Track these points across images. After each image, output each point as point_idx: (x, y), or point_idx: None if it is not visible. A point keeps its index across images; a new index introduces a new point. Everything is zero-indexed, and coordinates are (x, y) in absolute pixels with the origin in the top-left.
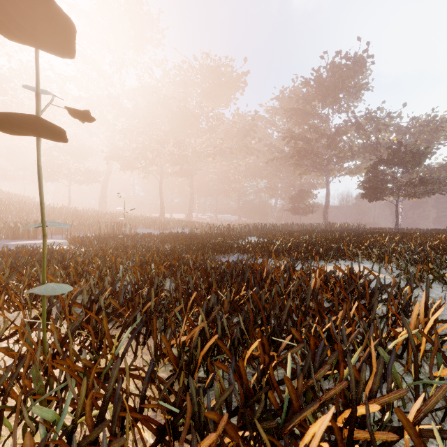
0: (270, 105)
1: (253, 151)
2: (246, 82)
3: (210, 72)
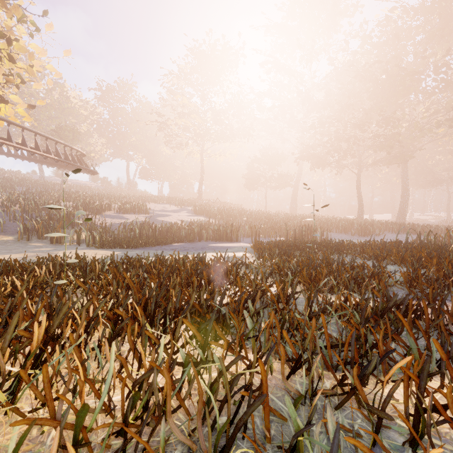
0: None
1: None
2: None
3: None
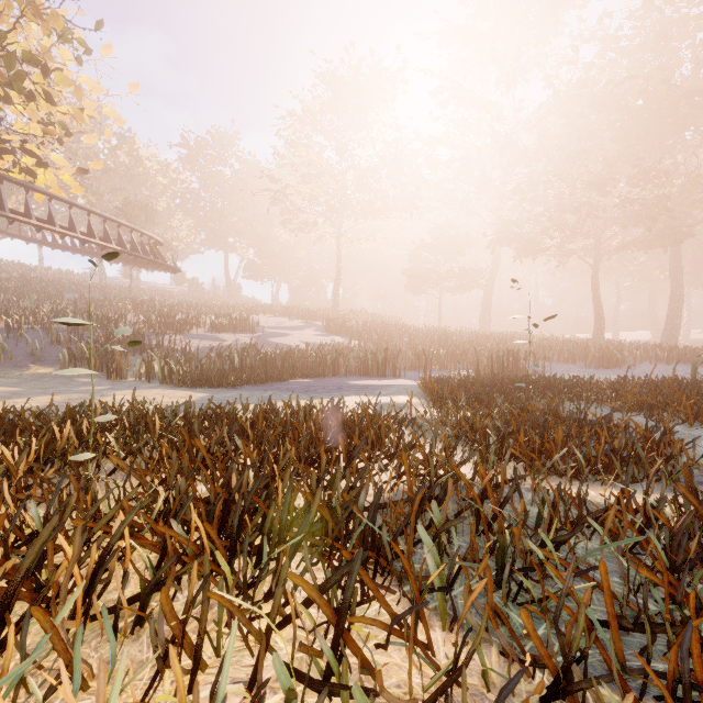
0: None
1: None
2: None
3: None
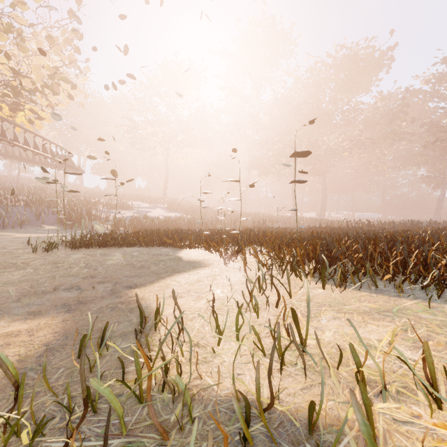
0: (431, 73)
1: (403, 135)
2: (392, 57)
3: (345, 63)
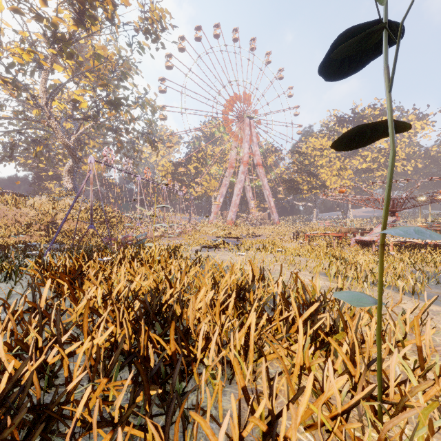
0: None
1: None
2: None
3: None
